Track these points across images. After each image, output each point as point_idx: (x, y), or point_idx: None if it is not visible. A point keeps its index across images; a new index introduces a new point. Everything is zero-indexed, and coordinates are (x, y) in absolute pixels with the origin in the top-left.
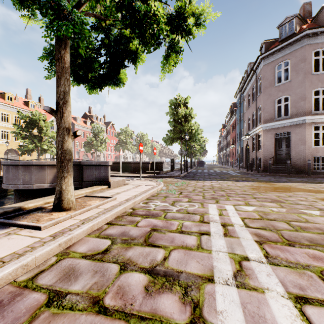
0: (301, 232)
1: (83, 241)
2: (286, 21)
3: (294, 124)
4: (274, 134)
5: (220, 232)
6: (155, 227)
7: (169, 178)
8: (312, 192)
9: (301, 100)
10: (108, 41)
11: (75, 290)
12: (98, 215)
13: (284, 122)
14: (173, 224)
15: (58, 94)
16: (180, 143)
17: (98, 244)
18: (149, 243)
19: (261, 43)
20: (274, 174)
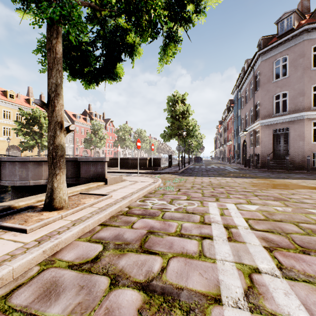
0: (314, 236)
1: (72, 246)
2: (285, 16)
3: (292, 120)
4: (272, 130)
5: (223, 235)
6: (152, 228)
7: (167, 174)
8: (315, 189)
9: (300, 96)
10: (103, 32)
11: (53, 314)
12: (92, 215)
13: (282, 118)
14: (171, 225)
15: (49, 86)
16: (178, 139)
17: (88, 250)
18: (145, 249)
19: (259, 40)
20: (272, 170)
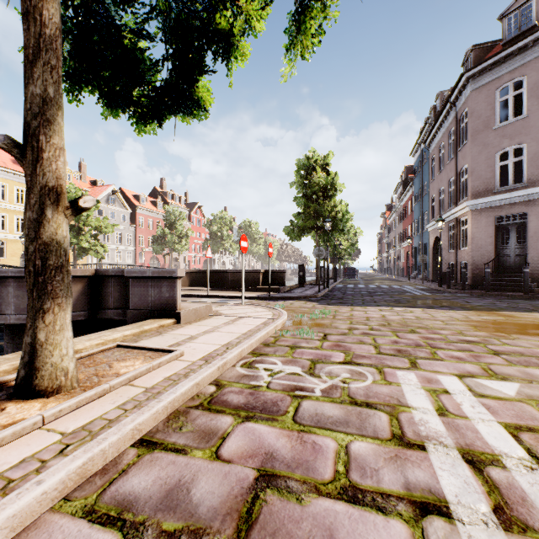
0: None
1: None
2: (518, 4)
3: (535, 198)
4: (494, 218)
5: (477, 497)
6: (271, 462)
7: (298, 300)
8: None
9: None
10: (164, 1)
11: None
12: (121, 413)
13: (514, 195)
14: (321, 448)
15: (27, 102)
16: (316, 236)
17: None
18: None
19: (467, 52)
20: (496, 293)
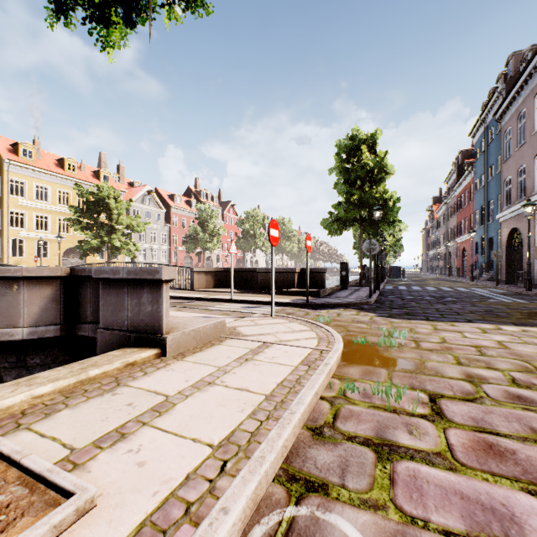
0: None
1: None
2: None
3: None
4: None
5: None
6: None
7: (345, 309)
8: None
9: None
10: None
11: None
12: None
13: None
14: None
15: None
16: (360, 230)
17: None
18: None
19: None
20: None
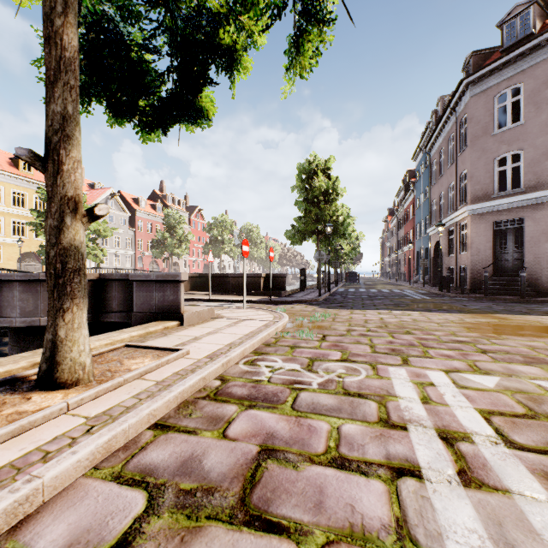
0: None
1: (70, 497)
2: (516, 12)
3: (532, 203)
4: (492, 223)
5: (445, 464)
6: (271, 440)
7: (298, 304)
8: None
9: (546, 158)
10: (171, 19)
11: None
12: (137, 402)
13: (512, 201)
14: (315, 429)
15: (48, 119)
16: (317, 241)
17: (107, 513)
18: (253, 512)
19: (466, 58)
20: (493, 297)
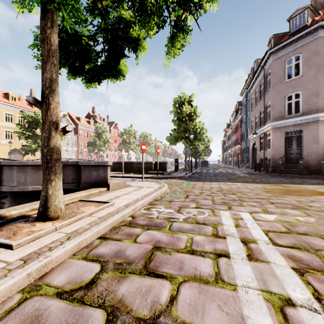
0: None
1: (64, 266)
2: (297, 12)
3: (306, 121)
4: (284, 132)
5: (242, 252)
6: (158, 243)
7: (174, 179)
8: None
9: (314, 96)
10: (104, 24)
11: None
12: (90, 226)
13: (295, 120)
14: (180, 238)
15: (43, 81)
16: (185, 142)
17: (83, 271)
18: (150, 271)
19: (270, 38)
20: (284, 175)
